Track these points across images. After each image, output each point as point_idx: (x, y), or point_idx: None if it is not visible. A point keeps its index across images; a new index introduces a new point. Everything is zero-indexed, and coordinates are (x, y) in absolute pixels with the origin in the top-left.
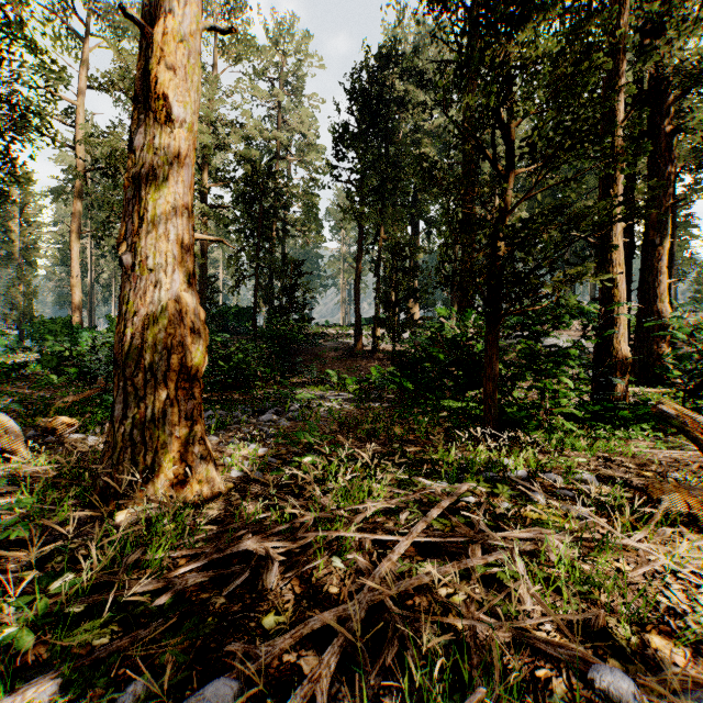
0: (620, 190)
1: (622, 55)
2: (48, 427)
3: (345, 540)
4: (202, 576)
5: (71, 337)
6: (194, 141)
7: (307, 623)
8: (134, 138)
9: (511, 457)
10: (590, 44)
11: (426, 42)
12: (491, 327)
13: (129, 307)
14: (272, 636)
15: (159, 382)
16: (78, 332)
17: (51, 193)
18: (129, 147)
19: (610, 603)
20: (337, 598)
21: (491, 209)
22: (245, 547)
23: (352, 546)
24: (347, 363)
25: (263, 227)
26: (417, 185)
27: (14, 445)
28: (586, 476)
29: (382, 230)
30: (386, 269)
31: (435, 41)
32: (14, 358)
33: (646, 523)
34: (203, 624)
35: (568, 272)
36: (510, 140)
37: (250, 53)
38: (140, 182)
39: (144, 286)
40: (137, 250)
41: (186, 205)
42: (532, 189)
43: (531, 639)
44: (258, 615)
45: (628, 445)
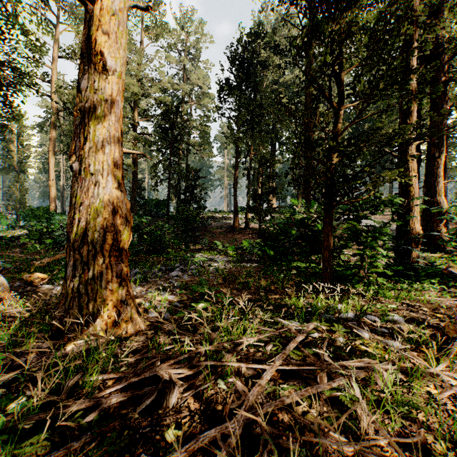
0: (414, 119)
1: (415, 27)
2: (28, 280)
3: (227, 367)
4: (122, 396)
5: (49, 219)
6: (123, 84)
7: (198, 438)
8: (81, 83)
9: (342, 303)
10: (397, 16)
11: (280, 25)
12: (327, 213)
13: (77, 199)
14: (172, 447)
15: (98, 252)
16: (53, 216)
17: (37, 126)
18: (77, 89)
19: (426, 421)
20: (221, 414)
21: (327, 132)
22: (154, 373)
23: (232, 371)
24: (229, 236)
25: (173, 147)
26: (275, 119)
27: (3, 293)
28: (396, 317)
29: (252, 148)
30: (254, 175)
31: (287, 23)
32: (13, 233)
33: (443, 354)
34: (121, 436)
35: (381, 175)
36: (340, 84)
37: (165, 33)
38: (84, 113)
39: (87, 185)
40: (83, 160)
41: (117, 129)
42: (356, 118)
43: (369, 454)
44: (162, 429)
45: (423, 294)
